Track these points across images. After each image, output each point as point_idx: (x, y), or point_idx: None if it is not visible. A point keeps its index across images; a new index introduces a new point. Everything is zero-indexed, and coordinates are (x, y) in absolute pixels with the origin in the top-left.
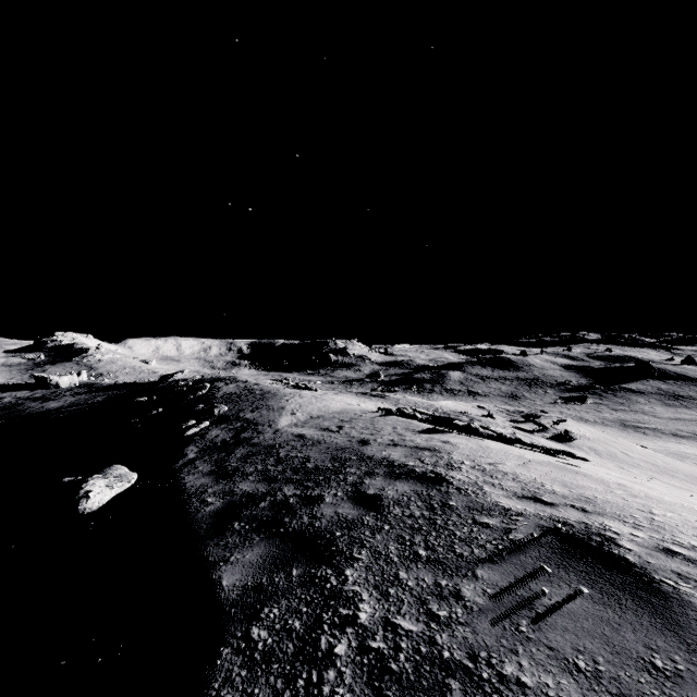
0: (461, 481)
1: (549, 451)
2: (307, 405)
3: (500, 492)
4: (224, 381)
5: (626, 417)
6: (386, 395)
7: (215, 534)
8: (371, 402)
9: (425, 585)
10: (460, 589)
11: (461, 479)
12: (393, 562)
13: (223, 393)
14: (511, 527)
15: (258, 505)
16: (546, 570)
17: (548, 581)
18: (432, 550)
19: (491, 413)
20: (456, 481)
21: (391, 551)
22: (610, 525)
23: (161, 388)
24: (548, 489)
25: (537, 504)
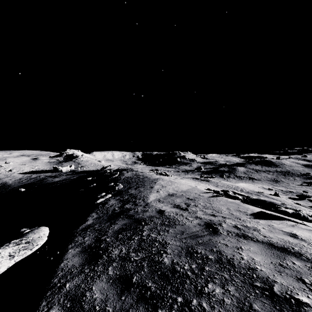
0: None
1: None
2: (166, 186)
3: None
4: (127, 170)
5: None
6: (209, 180)
7: None
8: (202, 184)
9: None
10: None
11: None
12: None
13: (124, 177)
14: None
15: None
16: None
17: None
18: None
19: (277, 193)
20: None
21: None
22: None
23: (100, 173)
24: None
25: None
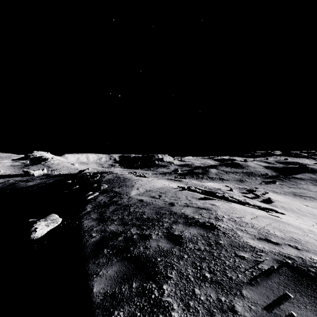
0: (224, 228)
1: (262, 208)
2: (144, 185)
3: (247, 235)
4: (107, 173)
5: (295, 191)
6: (181, 180)
7: (93, 256)
8: (175, 183)
9: (211, 300)
10: (234, 305)
11: (224, 227)
12: (191, 281)
13: (106, 179)
14: (258, 260)
15: (117, 239)
16: (289, 296)
17: (290, 302)
18: (213, 274)
19: (232, 189)
20: (222, 228)
21: (189, 273)
22: (316, 259)
23: (78, 176)
24: (272, 233)
25: (269, 244)
